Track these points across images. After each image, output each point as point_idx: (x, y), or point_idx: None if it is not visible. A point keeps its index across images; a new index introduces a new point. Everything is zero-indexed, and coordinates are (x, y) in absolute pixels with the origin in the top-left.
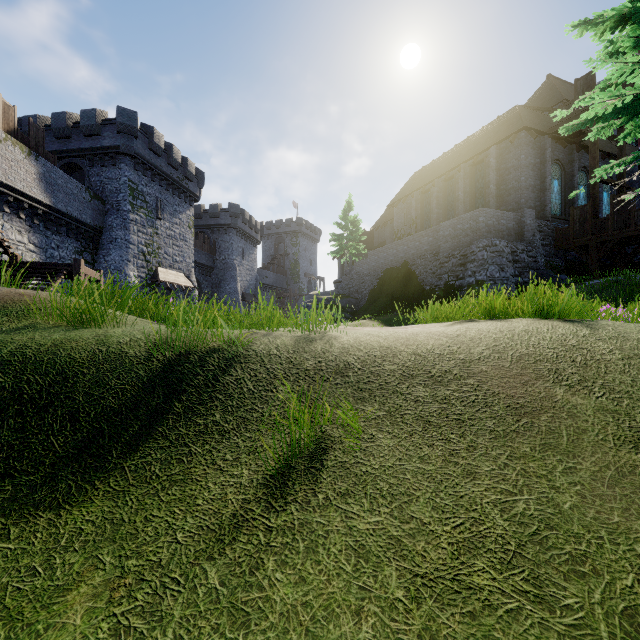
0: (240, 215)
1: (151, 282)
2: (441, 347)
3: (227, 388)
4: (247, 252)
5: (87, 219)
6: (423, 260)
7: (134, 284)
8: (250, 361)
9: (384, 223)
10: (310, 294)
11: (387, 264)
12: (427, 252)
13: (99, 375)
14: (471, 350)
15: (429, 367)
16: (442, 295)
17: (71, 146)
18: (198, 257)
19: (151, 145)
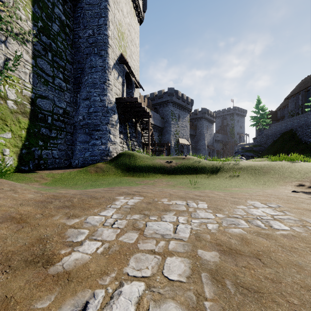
0: (206, 112)
1: (177, 143)
2: (260, 165)
3: (223, 169)
4: (209, 127)
5: (160, 125)
6: (301, 129)
7: (172, 145)
8: (226, 166)
9: (283, 106)
10: (240, 144)
11: (281, 130)
12: (303, 125)
13: (208, 167)
14: (264, 166)
15: (255, 168)
16: (310, 146)
17: (154, 102)
18: (190, 132)
19: (177, 97)
